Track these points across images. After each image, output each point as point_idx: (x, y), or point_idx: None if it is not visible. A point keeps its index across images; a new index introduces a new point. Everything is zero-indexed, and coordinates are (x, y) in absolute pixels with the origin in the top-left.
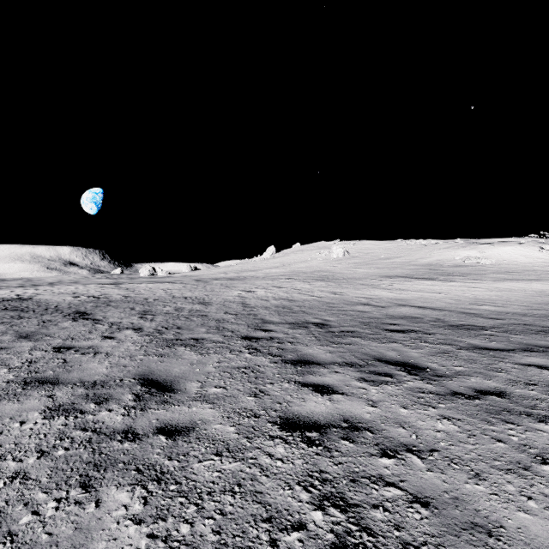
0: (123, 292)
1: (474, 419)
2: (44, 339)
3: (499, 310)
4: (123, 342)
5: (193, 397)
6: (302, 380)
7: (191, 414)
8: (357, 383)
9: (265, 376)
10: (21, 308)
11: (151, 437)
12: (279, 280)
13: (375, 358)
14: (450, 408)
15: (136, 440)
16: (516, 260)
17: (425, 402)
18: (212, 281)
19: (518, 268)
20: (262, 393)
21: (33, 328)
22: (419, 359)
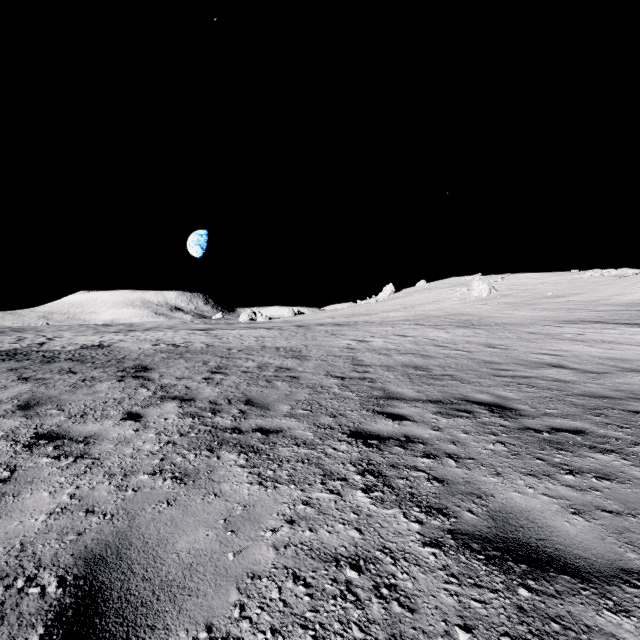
0: (209, 340)
1: None
2: (46, 413)
3: None
4: (144, 430)
5: None
6: None
7: None
8: None
9: (420, 632)
10: (85, 358)
11: None
12: (401, 326)
13: None
14: None
15: None
16: None
17: None
18: (315, 327)
19: None
20: None
21: (59, 390)
22: None
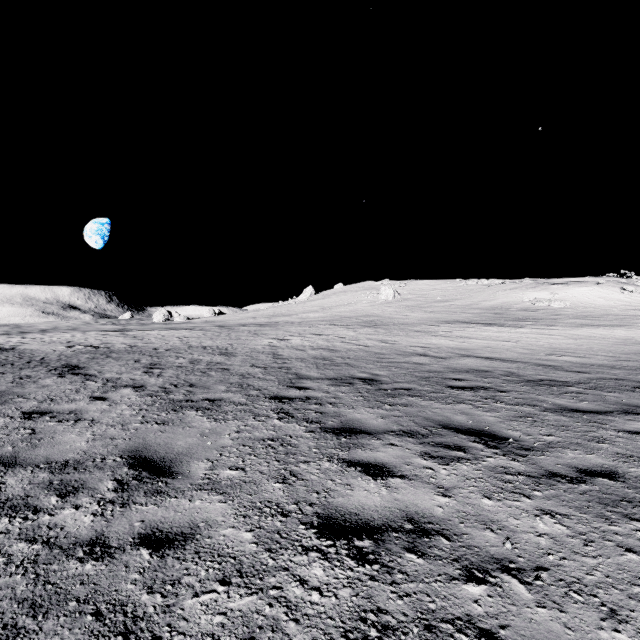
0: (129, 341)
1: (586, 514)
2: (14, 401)
3: (582, 362)
4: (116, 405)
5: (198, 484)
6: (347, 457)
7: (192, 512)
8: (420, 461)
9: (298, 451)
10: None
11: (128, 551)
12: (318, 326)
13: (440, 424)
14: (550, 498)
15: (105, 557)
16: (594, 303)
17: (514, 489)
18: (238, 328)
19: (597, 312)
20: (294, 477)
21: (4, 386)
22: (496, 426)
